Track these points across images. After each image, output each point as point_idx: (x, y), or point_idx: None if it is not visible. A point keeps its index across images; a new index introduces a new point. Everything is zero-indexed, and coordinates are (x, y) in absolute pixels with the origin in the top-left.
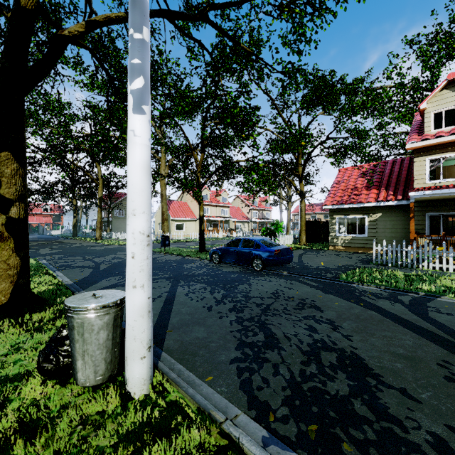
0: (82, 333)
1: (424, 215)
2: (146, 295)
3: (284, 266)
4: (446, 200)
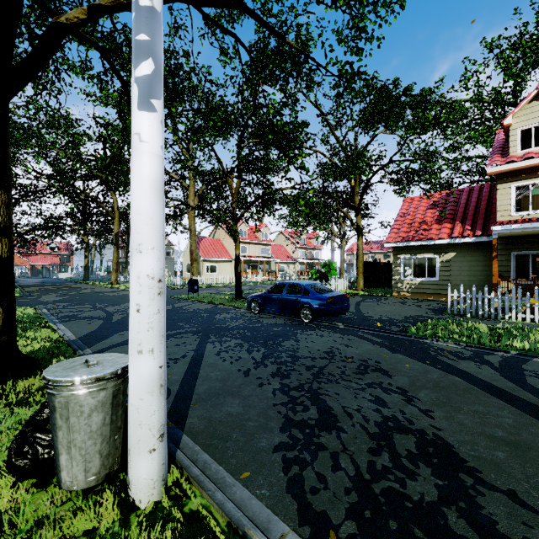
0: (67, 416)
1: (509, 254)
2: (157, 363)
3: (338, 316)
4: (536, 236)
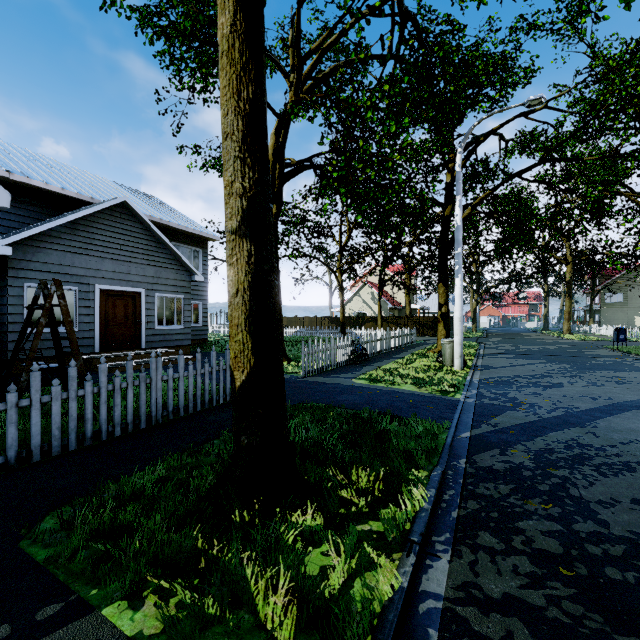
0: (443, 348)
1: None
2: (459, 338)
3: None
4: None
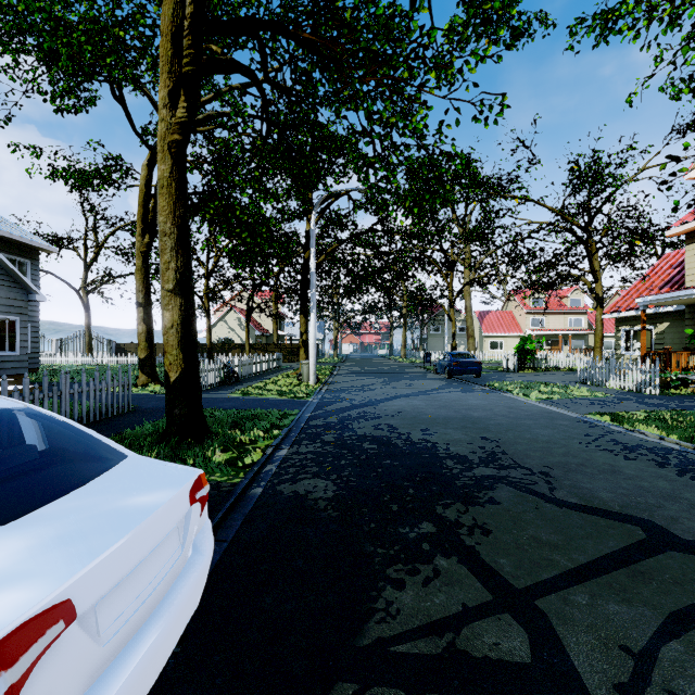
0: (302, 368)
1: None
2: (313, 360)
3: (480, 378)
4: None
